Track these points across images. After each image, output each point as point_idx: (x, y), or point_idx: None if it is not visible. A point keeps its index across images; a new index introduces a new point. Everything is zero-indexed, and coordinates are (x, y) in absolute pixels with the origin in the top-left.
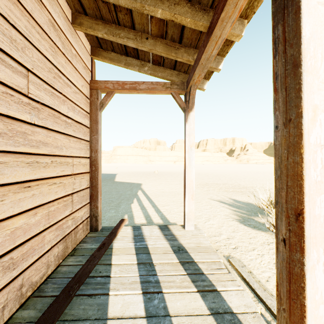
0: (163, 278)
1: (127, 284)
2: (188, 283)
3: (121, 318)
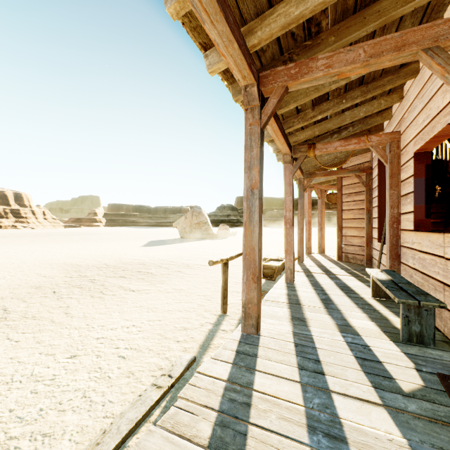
0: (299, 433)
1: (375, 446)
2: (259, 404)
3: (363, 399)
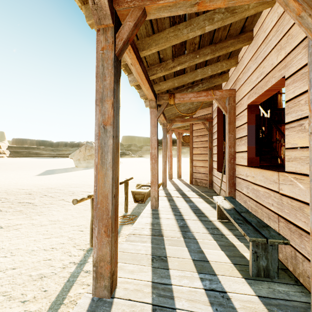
0: None
1: None
2: None
3: None
